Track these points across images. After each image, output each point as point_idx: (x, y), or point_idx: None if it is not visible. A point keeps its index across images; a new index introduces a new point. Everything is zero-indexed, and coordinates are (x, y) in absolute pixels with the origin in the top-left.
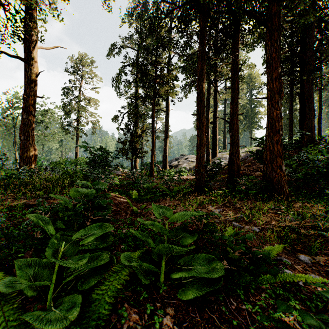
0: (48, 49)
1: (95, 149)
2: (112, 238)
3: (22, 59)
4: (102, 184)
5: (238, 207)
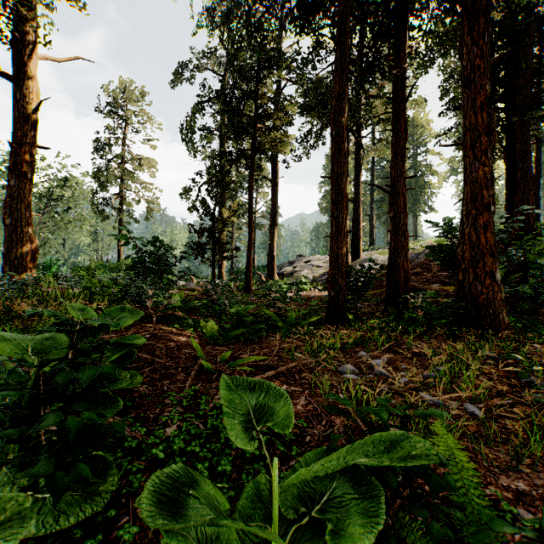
0: (59, 61)
1: (142, 241)
2: (116, 479)
3: (10, 78)
4: (125, 310)
5: (417, 353)
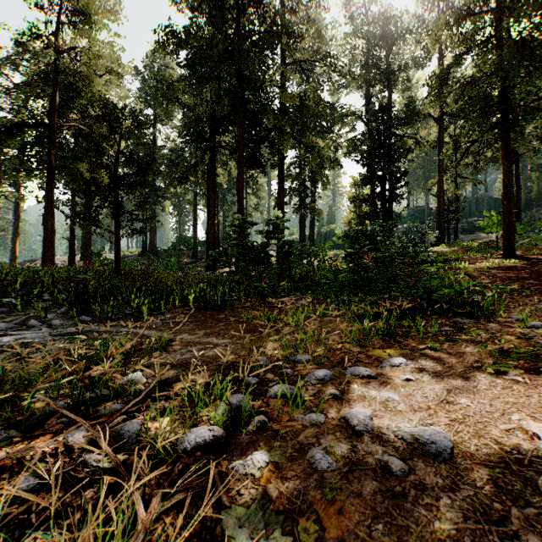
0: None
1: None
2: None
3: None
4: None
5: None
